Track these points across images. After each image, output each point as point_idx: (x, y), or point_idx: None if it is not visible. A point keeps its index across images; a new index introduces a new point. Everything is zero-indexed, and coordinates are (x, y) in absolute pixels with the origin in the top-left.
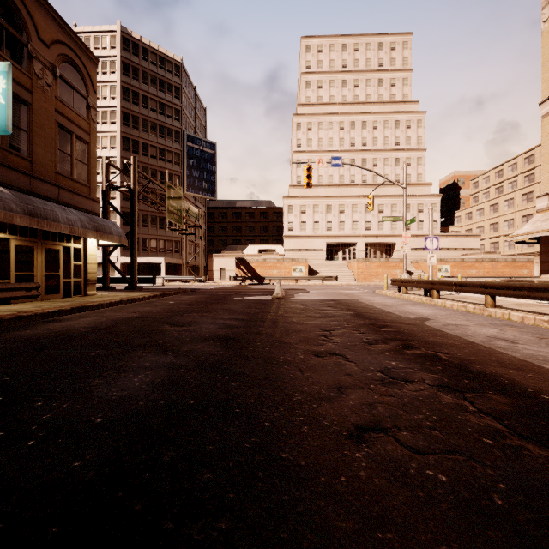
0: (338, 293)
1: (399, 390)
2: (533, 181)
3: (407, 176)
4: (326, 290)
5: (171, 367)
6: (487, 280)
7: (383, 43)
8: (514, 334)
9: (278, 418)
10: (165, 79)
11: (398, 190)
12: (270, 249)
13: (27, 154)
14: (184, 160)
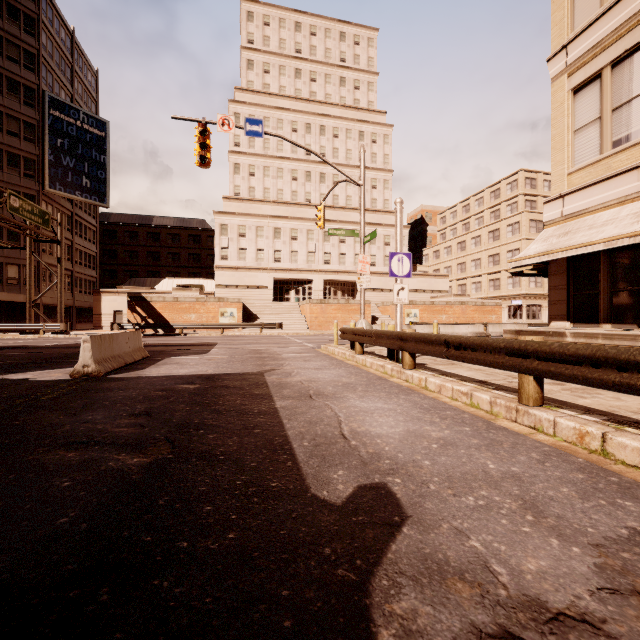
0: (253, 354)
1: None
2: (498, 218)
3: (373, 200)
4: (246, 346)
5: None
6: (527, 338)
7: (345, 33)
8: None
9: None
10: None
11: None
12: (195, 284)
13: None
14: (45, 137)
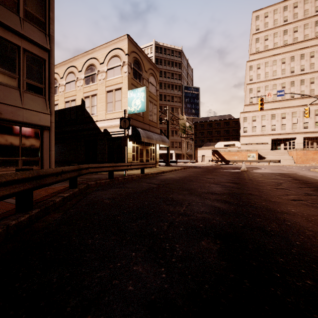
0: (281, 170)
1: (310, 197)
2: None
3: None
4: (272, 168)
5: (223, 187)
6: None
7: None
8: None
9: (268, 196)
10: (174, 60)
11: None
12: (231, 144)
13: (142, 115)
14: (183, 100)
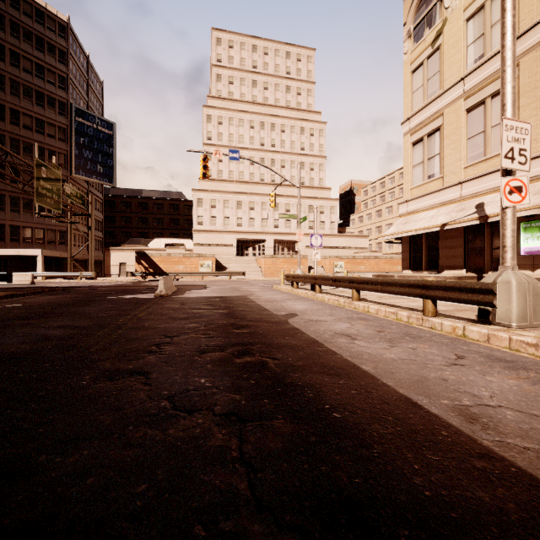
0: (235, 289)
1: (162, 432)
2: None
3: (311, 179)
4: (226, 286)
5: None
6: (354, 276)
7: (290, 52)
8: (359, 329)
9: None
10: (45, 37)
11: (303, 192)
12: (178, 243)
13: None
14: (72, 137)
